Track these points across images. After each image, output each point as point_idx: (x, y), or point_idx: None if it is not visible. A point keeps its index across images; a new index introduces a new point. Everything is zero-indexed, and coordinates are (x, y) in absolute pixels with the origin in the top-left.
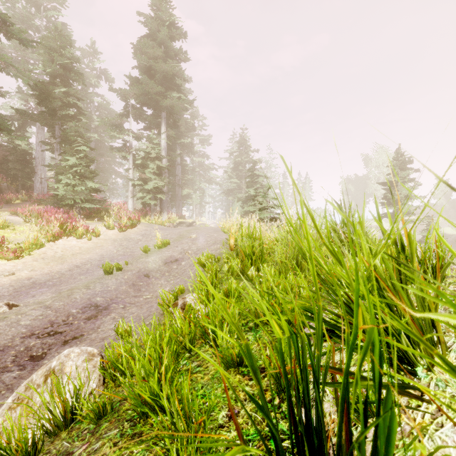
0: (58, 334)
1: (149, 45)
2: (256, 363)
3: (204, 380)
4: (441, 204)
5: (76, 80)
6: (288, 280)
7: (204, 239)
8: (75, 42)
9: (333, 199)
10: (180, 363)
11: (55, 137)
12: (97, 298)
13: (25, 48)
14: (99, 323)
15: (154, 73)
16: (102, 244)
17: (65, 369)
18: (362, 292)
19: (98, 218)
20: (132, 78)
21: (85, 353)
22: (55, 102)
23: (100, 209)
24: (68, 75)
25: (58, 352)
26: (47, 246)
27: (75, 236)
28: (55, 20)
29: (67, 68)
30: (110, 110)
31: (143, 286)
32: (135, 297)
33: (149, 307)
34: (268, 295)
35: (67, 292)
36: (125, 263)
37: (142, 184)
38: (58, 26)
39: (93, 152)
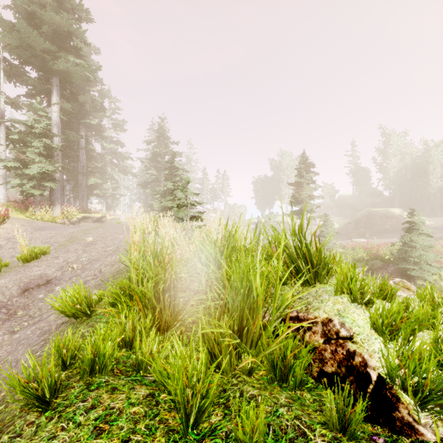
0: None
1: None
2: None
3: None
4: (328, 203)
5: None
6: None
7: (103, 243)
8: None
9: None
10: None
11: None
12: None
13: None
14: None
15: (40, 24)
16: None
17: None
18: None
19: None
20: (4, 21)
21: None
22: None
23: None
24: None
25: None
26: None
27: None
28: None
29: None
30: None
31: None
32: None
33: None
34: None
35: None
36: None
37: (20, 168)
38: None
39: None
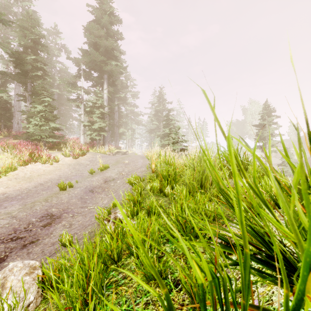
0: (19, 239)
1: (95, 28)
2: (173, 275)
3: (128, 293)
4: (293, 139)
5: (42, 50)
6: (196, 198)
7: (133, 163)
8: (42, 24)
9: (239, 136)
10: (109, 275)
11: (27, 91)
12: (52, 209)
13: (6, 27)
14: (52, 230)
15: (99, 47)
16: (60, 168)
17: (6, 284)
18: (290, 236)
19: (58, 149)
20: (83, 50)
21: (27, 267)
22: (27, 66)
23: (60, 142)
24: (36, 47)
25: (17, 255)
26: (19, 169)
27: (40, 162)
28: (28, 8)
29: (36, 42)
30: (68, 73)
31: (88, 199)
32: (82, 208)
33: (91, 216)
34: (181, 210)
35: (30, 204)
36: (75, 181)
37: (90, 125)
38: (29, 11)
39: (56, 102)
